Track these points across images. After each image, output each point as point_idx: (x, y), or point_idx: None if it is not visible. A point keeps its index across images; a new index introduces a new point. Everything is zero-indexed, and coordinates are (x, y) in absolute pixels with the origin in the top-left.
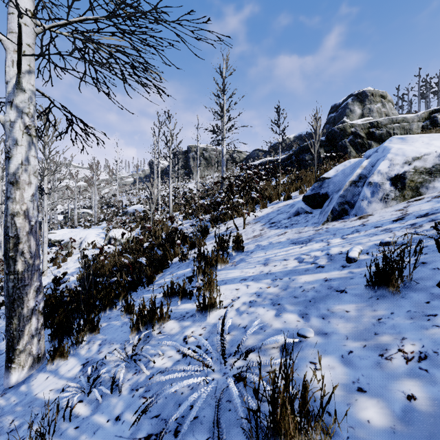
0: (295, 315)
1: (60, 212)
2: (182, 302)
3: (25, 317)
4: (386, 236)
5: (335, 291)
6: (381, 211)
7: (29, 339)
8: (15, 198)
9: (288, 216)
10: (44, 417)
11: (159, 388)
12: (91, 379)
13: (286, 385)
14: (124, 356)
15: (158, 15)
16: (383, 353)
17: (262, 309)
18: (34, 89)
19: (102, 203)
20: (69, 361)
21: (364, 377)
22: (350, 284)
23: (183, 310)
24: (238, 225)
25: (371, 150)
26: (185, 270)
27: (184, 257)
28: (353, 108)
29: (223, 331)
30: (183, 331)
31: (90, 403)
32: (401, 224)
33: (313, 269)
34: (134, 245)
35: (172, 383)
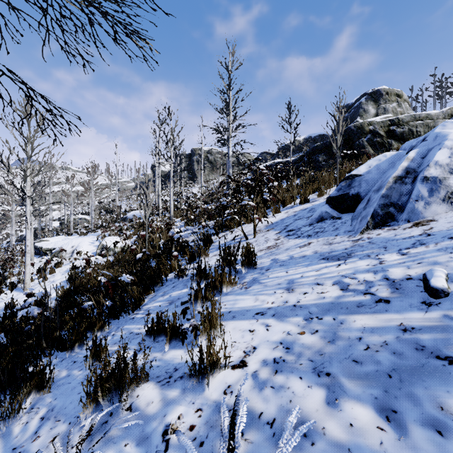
0: (368, 408)
1: (57, 218)
2: (171, 346)
3: None
4: None
5: (434, 357)
6: (448, 215)
7: None
8: None
9: (309, 222)
10: None
11: None
12: None
13: None
14: None
15: None
16: None
17: (298, 382)
18: None
19: (101, 209)
20: None
21: None
22: None
23: (170, 362)
24: (247, 233)
25: (410, 141)
26: (182, 291)
27: (181, 273)
28: (367, 108)
29: (233, 452)
30: (166, 411)
31: None
32: None
33: (371, 304)
34: (127, 255)
35: None
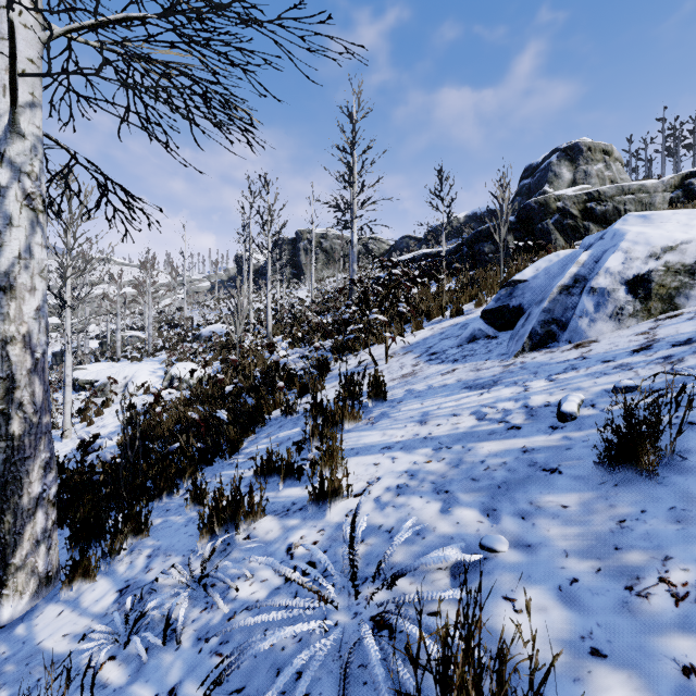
0: (474, 511)
1: (93, 336)
2: (286, 485)
3: (24, 512)
4: (623, 376)
5: (541, 470)
6: (612, 335)
7: (31, 548)
8: (8, 313)
9: (458, 342)
10: (49, 686)
11: (244, 638)
12: (131, 618)
13: (467, 651)
14: (188, 578)
15: (246, 13)
16: (633, 583)
17: (418, 500)
18: (41, 134)
19: (161, 322)
20: (98, 584)
21: (600, 629)
22: (567, 458)
23: (287, 499)
24: (377, 358)
25: (592, 236)
26: (292, 431)
27: (290, 409)
28: (560, 171)
29: (354, 539)
30: (287, 535)
31: (127, 663)
32: (647, 357)
33: (503, 431)
34: (210, 388)
35: (267, 629)
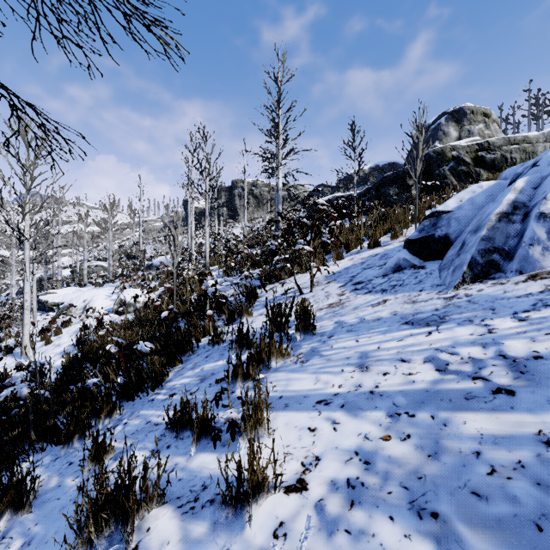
0: None
1: (67, 266)
2: (200, 447)
3: None
4: None
5: None
6: None
7: None
8: None
9: (383, 272)
10: None
11: None
12: None
13: None
14: None
15: None
16: None
17: (388, 526)
18: None
19: (121, 254)
20: None
21: None
22: None
23: (197, 474)
24: (301, 286)
25: (513, 168)
26: (217, 363)
27: (217, 338)
28: (448, 130)
29: None
30: None
31: None
32: None
33: (487, 395)
34: (151, 312)
35: None
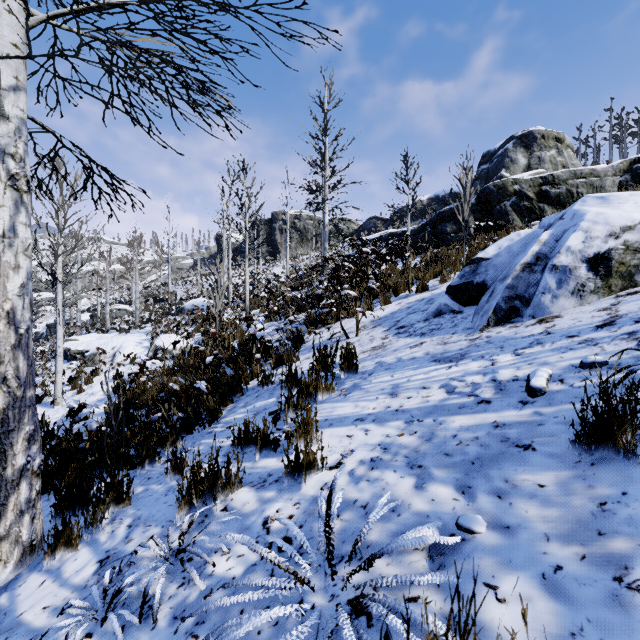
0: (449, 487)
1: (85, 309)
2: (262, 456)
3: (8, 483)
4: (589, 351)
5: (514, 446)
6: (575, 311)
7: (15, 518)
8: None
9: (425, 317)
10: None
11: (219, 619)
12: (109, 592)
13: None
14: (166, 551)
15: (224, 2)
16: (622, 574)
17: (392, 474)
18: (25, 117)
19: (147, 296)
20: (80, 553)
21: (591, 625)
22: (540, 434)
23: (263, 469)
24: (348, 331)
25: (551, 216)
26: (268, 401)
27: (266, 380)
28: (515, 157)
29: (330, 517)
30: (263, 507)
31: None
32: (612, 332)
33: (473, 405)
34: (192, 359)
35: (243, 609)
